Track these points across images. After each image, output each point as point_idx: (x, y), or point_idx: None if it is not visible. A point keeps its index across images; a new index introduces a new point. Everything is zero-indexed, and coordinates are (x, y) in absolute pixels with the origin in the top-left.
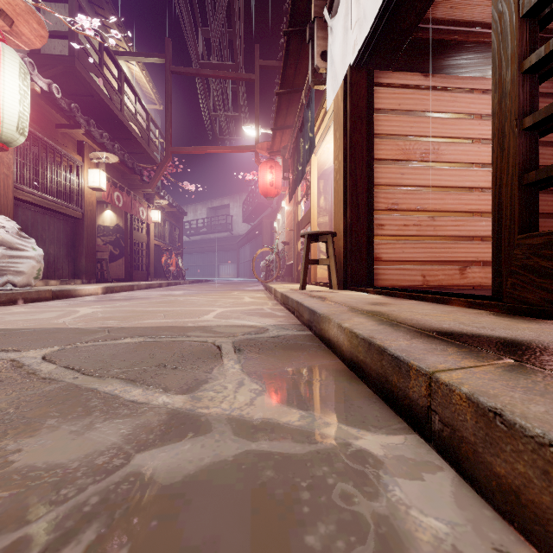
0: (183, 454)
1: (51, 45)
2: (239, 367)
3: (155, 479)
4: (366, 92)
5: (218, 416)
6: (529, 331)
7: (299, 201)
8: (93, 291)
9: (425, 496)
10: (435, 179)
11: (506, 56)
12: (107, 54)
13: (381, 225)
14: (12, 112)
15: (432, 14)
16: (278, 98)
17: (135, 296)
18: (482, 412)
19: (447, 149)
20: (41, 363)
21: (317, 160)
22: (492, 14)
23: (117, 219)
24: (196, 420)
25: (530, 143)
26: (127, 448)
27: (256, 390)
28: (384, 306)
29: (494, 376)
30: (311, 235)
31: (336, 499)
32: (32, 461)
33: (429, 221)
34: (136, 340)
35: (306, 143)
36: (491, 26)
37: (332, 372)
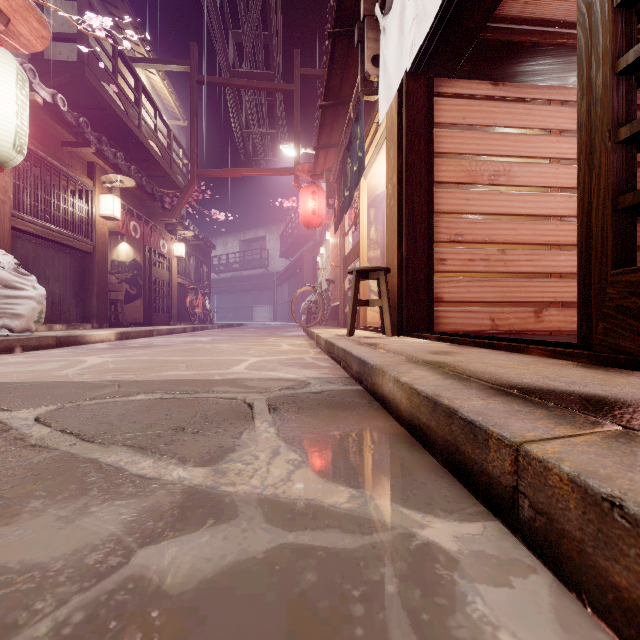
0: (200, 549)
1: (56, 50)
2: (274, 431)
3: (161, 587)
4: (425, 103)
5: (246, 496)
6: (631, 387)
7: (346, 232)
8: (105, 337)
9: (517, 611)
10: (506, 205)
11: (597, 55)
12: (122, 60)
13: (442, 259)
14: (8, 126)
15: (503, 11)
16: (322, 112)
17: (154, 343)
18: (593, 500)
19: (519, 171)
20: (33, 426)
21: (367, 184)
22: (578, 5)
23: (134, 253)
24: (218, 501)
25: (626, 158)
26: (128, 541)
27: (294, 461)
28: (449, 355)
29: (602, 449)
30: (360, 271)
31: (399, 616)
32: (3, 560)
33: (499, 255)
34: (150, 397)
35: (354, 164)
36: (572, 25)
37: (387, 438)
